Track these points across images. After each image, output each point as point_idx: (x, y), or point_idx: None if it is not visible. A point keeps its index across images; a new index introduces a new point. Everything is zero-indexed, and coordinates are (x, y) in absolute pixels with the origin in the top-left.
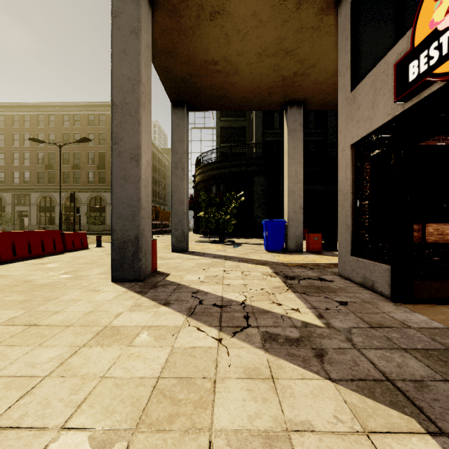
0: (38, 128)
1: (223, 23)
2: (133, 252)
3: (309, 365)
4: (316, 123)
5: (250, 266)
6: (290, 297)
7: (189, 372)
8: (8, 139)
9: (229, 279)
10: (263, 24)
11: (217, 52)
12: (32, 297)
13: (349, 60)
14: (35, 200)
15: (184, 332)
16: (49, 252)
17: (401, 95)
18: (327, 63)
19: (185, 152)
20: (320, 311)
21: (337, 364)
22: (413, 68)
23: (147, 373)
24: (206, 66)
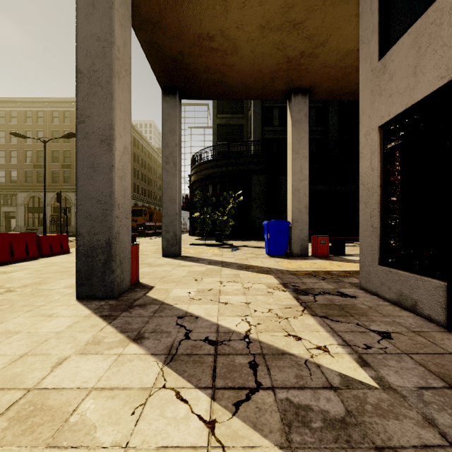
0: (25, 124)
1: None
2: (104, 261)
3: None
4: (317, 121)
5: (251, 276)
6: (310, 324)
7: None
8: None
9: (227, 295)
10: None
11: (212, 23)
12: None
13: (377, 21)
14: (22, 201)
15: (153, 405)
16: (20, 257)
17: None
18: (340, 40)
19: (177, 145)
20: (358, 350)
21: None
22: None
23: None
24: (200, 43)
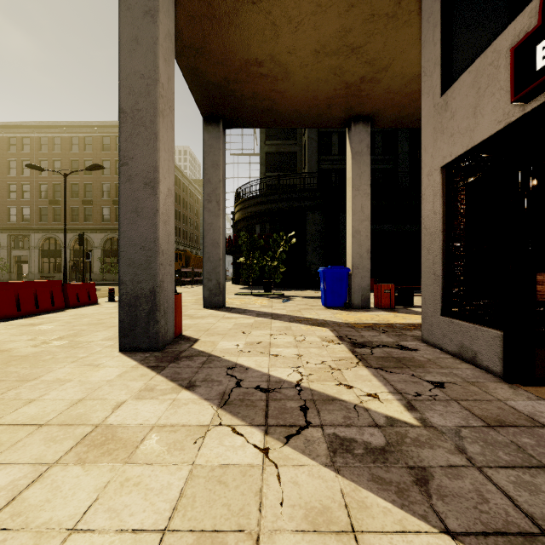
0: (40, 153)
1: (269, 8)
2: (148, 311)
3: (408, 502)
4: (384, 148)
5: (304, 328)
6: (363, 374)
7: (216, 519)
8: (3, 167)
9: (278, 347)
10: (322, 10)
11: (261, 48)
12: (3, 376)
13: (439, 54)
14: (36, 243)
15: (212, 437)
16: (45, 308)
17: (523, 91)
18: (404, 65)
19: (221, 181)
20: (408, 397)
21: (453, 499)
22: (543, 50)
23: (147, 521)
24: (247, 69)
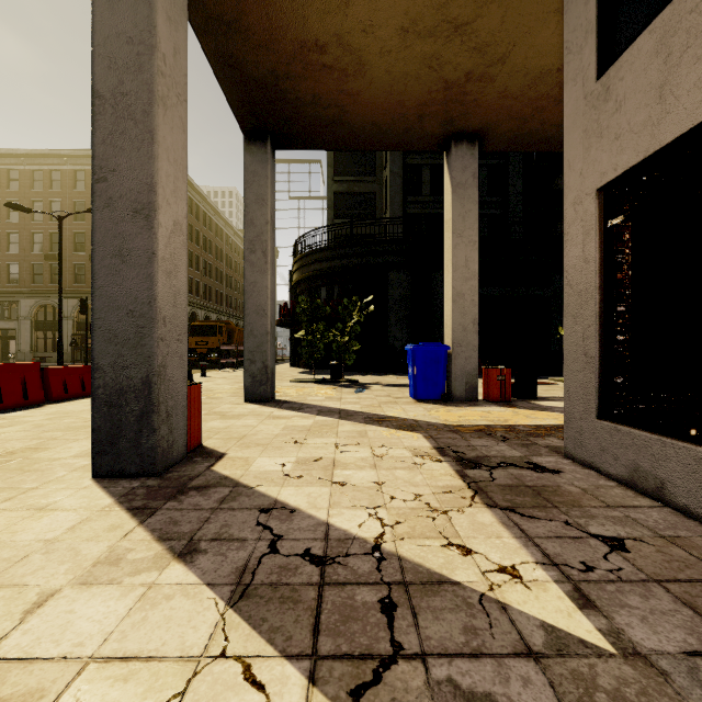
0: (32, 191)
1: None
2: (139, 413)
3: None
4: (491, 187)
5: (386, 434)
6: (485, 522)
7: None
8: None
9: (346, 468)
10: None
11: (323, 23)
12: None
13: (594, 15)
14: (28, 312)
15: (198, 696)
16: (13, 403)
17: None
18: (529, 54)
19: (268, 222)
20: (572, 575)
21: None
22: None
23: None
24: (304, 56)
